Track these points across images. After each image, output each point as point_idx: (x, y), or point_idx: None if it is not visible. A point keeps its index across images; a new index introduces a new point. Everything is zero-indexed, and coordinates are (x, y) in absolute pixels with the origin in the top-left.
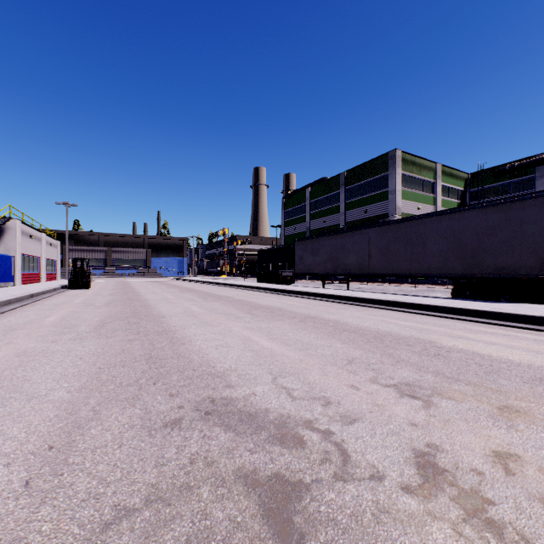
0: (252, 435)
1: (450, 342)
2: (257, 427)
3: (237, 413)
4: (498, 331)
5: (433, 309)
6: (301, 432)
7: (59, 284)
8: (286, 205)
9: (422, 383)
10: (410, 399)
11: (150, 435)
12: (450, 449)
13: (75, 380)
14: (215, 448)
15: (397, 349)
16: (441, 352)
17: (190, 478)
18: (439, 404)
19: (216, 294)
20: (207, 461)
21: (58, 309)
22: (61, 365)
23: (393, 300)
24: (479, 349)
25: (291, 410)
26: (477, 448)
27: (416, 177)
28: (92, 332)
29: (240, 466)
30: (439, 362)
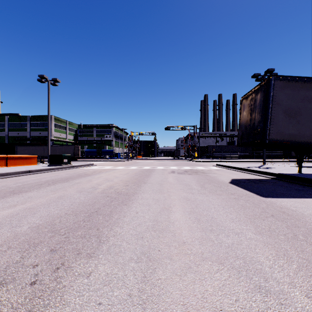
0: None
1: None
2: None
3: None
4: None
5: None
6: None
7: None
8: None
9: None
10: None
11: None
12: None
13: None
14: None
15: None
16: None
17: None
18: None
19: None
20: None
21: None
22: None
23: None
24: None
25: None
26: None
27: (60, 124)
28: None
29: None
30: None
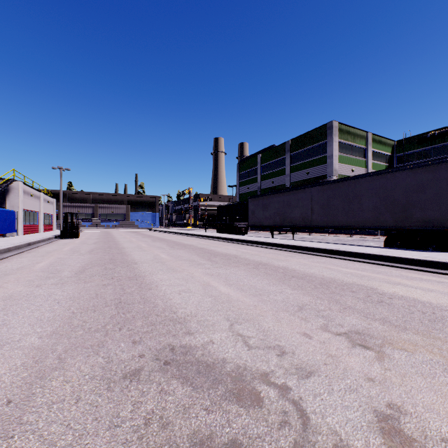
0: (209, 390)
1: (391, 289)
2: (214, 381)
3: (195, 363)
4: (432, 278)
5: (369, 257)
6: (258, 387)
7: (54, 234)
8: (240, 168)
9: (372, 332)
10: (363, 349)
11: (108, 388)
12: (413, 411)
13: (48, 325)
14: (171, 405)
15: (342, 296)
16: (384, 299)
17: (143, 445)
18: (392, 355)
19: (182, 243)
20: (162, 422)
21: (48, 256)
22: (39, 310)
23: (333, 249)
24: (419, 296)
25: (247, 361)
26: (441, 410)
27: (350, 144)
28: (72, 277)
29: (195, 429)
30: (383, 309)
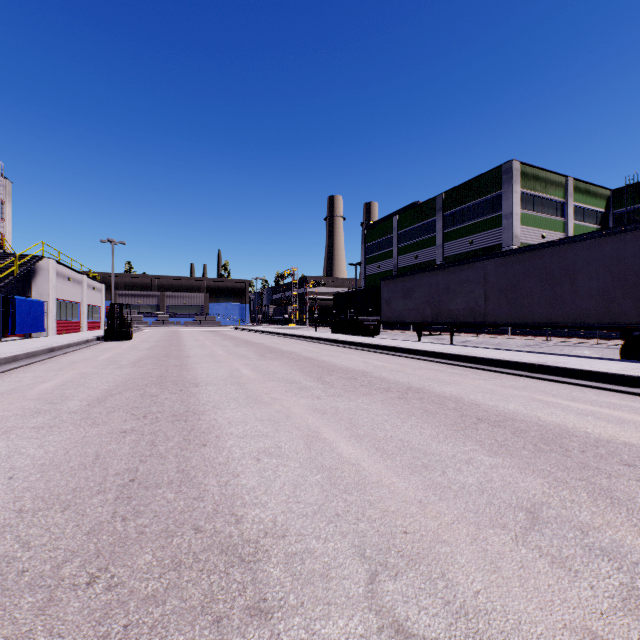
0: None
1: None
2: None
3: None
4: None
5: (610, 380)
6: None
7: (98, 334)
8: (367, 238)
9: None
10: None
11: None
12: None
13: None
14: None
15: (613, 477)
16: None
17: None
18: None
19: (278, 349)
20: None
21: (68, 370)
22: None
23: (536, 363)
24: None
25: None
26: None
27: (539, 195)
28: (78, 413)
29: None
30: None
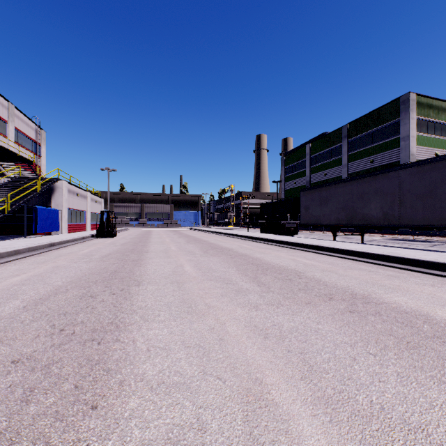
0: None
1: None
2: None
3: None
4: None
5: None
6: None
7: (94, 233)
8: (286, 162)
9: None
10: None
11: None
12: None
13: None
14: None
15: None
16: None
17: None
18: None
19: (219, 246)
20: None
21: (48, 263)
22: None
23: None
24: None
25: None
26: None
27: (432, 120)
28: (1, 320)
29: None
30: None
